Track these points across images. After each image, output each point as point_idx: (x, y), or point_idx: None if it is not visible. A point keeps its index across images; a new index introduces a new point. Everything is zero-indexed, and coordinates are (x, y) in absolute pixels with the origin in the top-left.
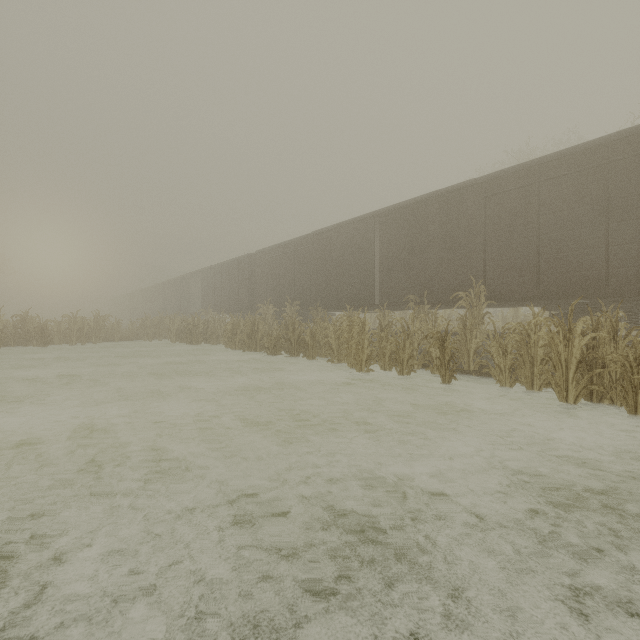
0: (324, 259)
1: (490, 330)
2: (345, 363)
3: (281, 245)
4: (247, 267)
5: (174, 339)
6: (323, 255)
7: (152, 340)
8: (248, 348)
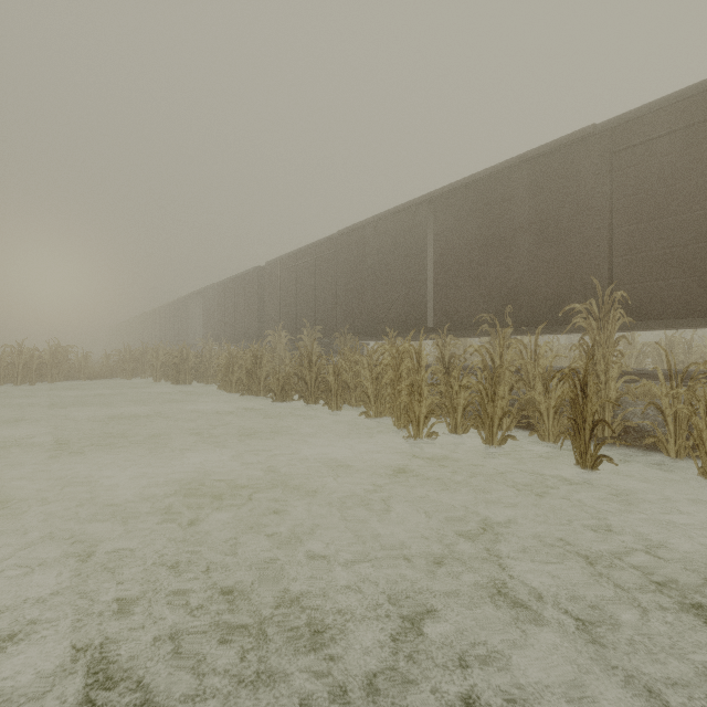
0: (355, 267)
1: (626, 366)
2: (387, 417)
3: (297, 252)
4: (255, 284)
5: (158, 377)
6: (353, 262)
7: (134, 378)
8: (248, 391)
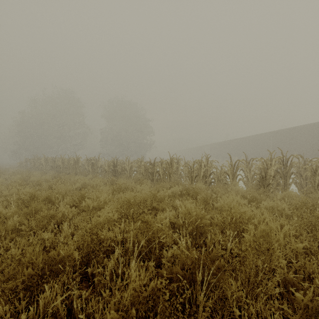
0: (254, 143)
1: None
2: None
3: (240, 138)
4: (227, 144)
5: None
6: (254, 142)
7: None
8: None
